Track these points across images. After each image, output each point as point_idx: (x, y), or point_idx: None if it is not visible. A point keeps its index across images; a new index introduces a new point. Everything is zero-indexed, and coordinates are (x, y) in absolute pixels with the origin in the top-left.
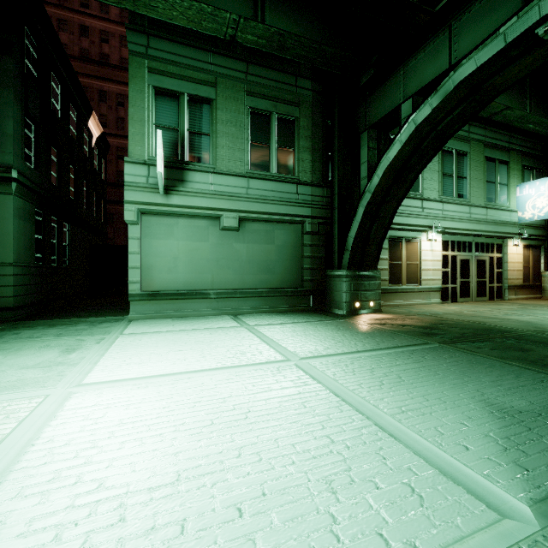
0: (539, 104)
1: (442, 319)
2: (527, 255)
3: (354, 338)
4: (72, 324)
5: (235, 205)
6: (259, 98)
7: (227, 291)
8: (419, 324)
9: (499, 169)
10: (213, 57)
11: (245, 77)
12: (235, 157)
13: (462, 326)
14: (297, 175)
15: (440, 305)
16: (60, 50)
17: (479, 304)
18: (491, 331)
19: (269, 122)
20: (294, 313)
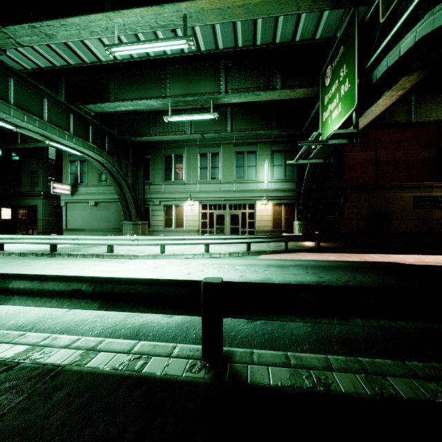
0: (240, 121)
1: None
2: (279, 210)
3: None
4: None
5: (93, 197)
6: None
7: (92, 229)
8: None
9: (248, 157)
10: None
11: None
12: (94, 179)
13: None
14: None
15: None
16: None
17: None
18: None
19: None
20: None
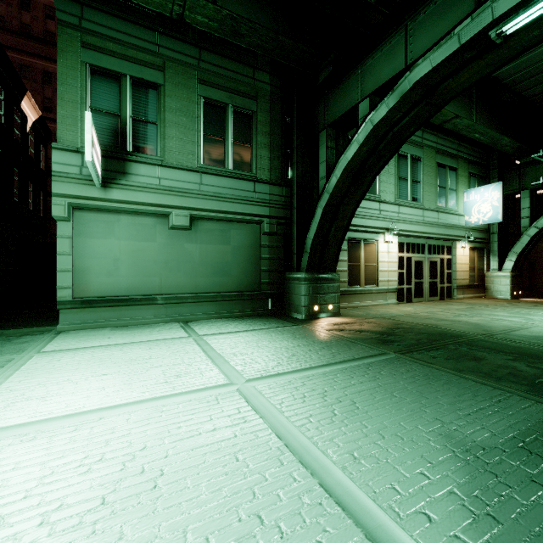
0: (483, 115)
1: (398, 323)
2: (473, 257)
3: (309, 349)
4: None
5: (186, 202)
6: (213, 88)
7: (177, 296)
8: (376, 329)
9: (449, 175)
10: (161, 38)
11: (197, 64)
12: (186, 150)
13: (417, 331)
14: (255, 172)
15: (396, 305)
16: None
17: (432, 304)
18: (445, 336)
19: (224, 114)
20: (251, 318)
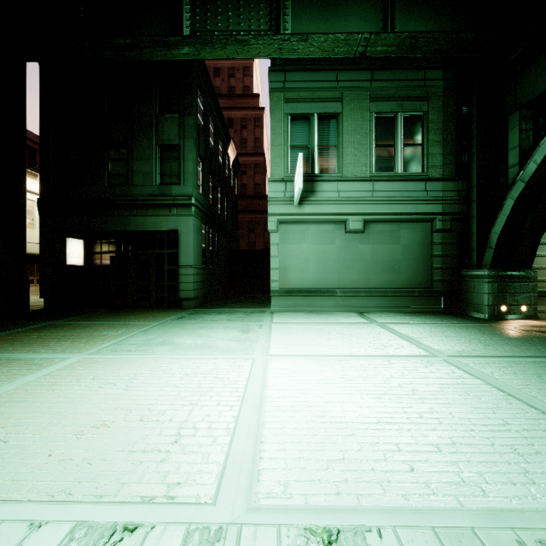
0: None
1: None
2: None
3: (506, 343)
4: (232, 313)
5: (360, 209)
6: (383, 102)
7: (352, 290)
8: None
9: None
10: (340, 75)
11: (370, 85)
12: (359, 164)
13: None
14: (425, 171)
15: None
16: (214, 99)
17: None
18: None
19: (394, 122)
20: (423, 314)
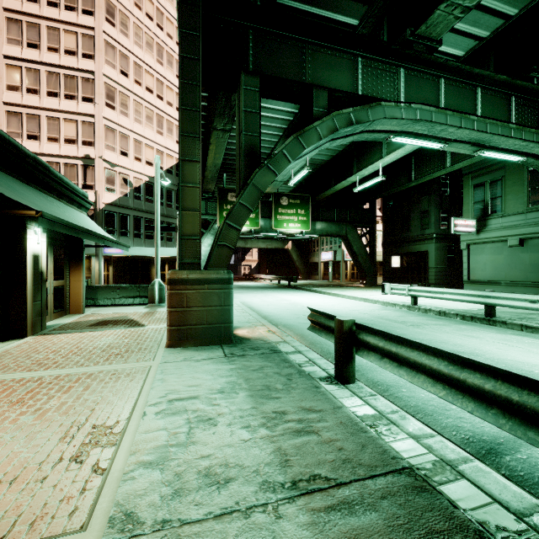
0: None
1: None
2: None
3: None
4: None
5: (516, 232)
6: None
7: (512, 282)
8: None
9: None
10: None
11: None
12: (517, 203)
13: None
14: None
15: None
16: None
17: None
18: None
19: None
20: None
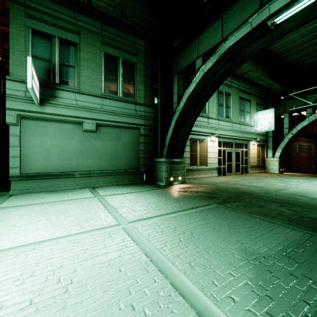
0: (264, 70)
1: (218, 187)
2: (259, 150)
3: (167, 203)
4: None
5: (93, 115)
6: (110, 47)
7: (88, 172)
8: (205, 190)
9: (246, 104)
10: (77, 15)
11: (100, 32)
12: (93, 84)
13: (229, 191)
14: (135, 98)
15: (217, 177)
16: None
17: (237, 176)
18: (243, 194)
19: (117, 63)
20: (133, 185)
